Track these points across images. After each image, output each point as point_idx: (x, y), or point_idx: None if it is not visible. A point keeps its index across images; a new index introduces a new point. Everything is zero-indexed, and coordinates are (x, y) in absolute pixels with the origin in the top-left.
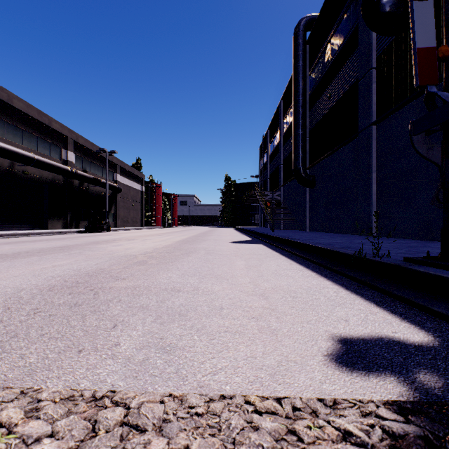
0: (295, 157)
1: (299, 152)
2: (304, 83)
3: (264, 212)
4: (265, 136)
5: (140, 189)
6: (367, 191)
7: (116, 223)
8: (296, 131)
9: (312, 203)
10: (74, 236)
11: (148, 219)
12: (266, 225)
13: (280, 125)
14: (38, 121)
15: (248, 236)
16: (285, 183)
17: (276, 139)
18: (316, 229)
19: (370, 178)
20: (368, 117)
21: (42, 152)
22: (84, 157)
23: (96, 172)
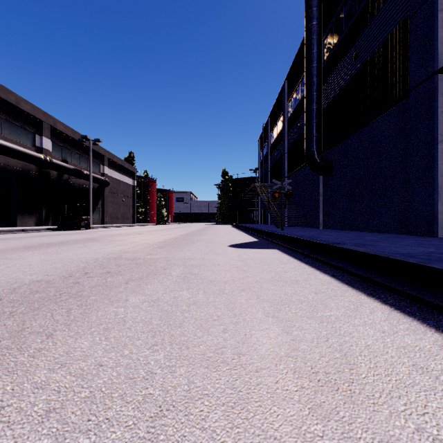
0: (308, 138)
1: (313, 132)
2: (319, 46)
3: (266, 206)
4: (265, 125)
5: (132, 184)
6: (429, 172)
7: (103, 219)
8: (309, 106)
9: (328, 194)
10: (33, 234)
11: (141, 216)
12: (266, 222)
13: (285, 109)
14: (3, 99)
15: (250, 234)
16: (291, 173)
17: (278, 126)
18: (333, 227)
19: (433, 152)
20: (430, 63)
21: (8, 136)
22: (64, 145)
23: (79, 163)
